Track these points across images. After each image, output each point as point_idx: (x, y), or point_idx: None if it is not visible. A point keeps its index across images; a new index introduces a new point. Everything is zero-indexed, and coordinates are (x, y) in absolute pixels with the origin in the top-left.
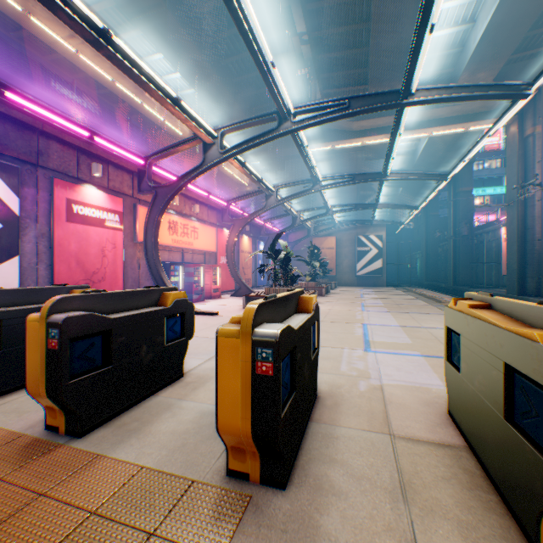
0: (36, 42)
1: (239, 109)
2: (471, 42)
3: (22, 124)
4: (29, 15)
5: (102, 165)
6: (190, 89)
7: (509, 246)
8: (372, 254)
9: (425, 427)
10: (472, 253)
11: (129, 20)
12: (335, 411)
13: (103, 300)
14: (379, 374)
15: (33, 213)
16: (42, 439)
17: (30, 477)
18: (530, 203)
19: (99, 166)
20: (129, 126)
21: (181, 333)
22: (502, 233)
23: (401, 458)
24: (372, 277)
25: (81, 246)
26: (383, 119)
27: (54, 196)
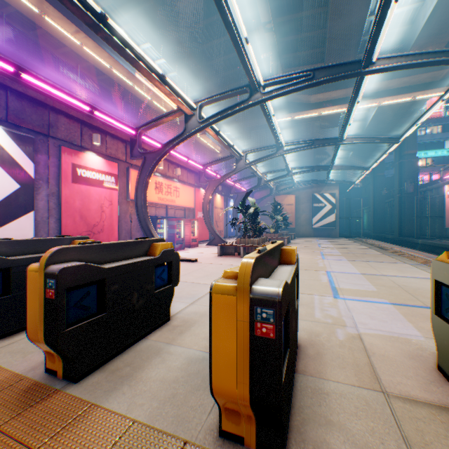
0: (49, 39)
1: (213, 88)
2: (420, 19)
3: (36, 101)
4: (43, 16)
5: (100, 135)
6: (172, 72)
7: None
8: (327, 209)
9: (418, 384)
10: (416, 208)
11: (123, 16)
12: (319, 362)
13: (98, 251)
14: (354, 322)
15: (45, 175)
16: (41, 384)
17: (25, 427)
18: None
19: (98, 136)
20: (123, 103)
21: (168, 280)
22: (446, 190)
23: (404, 424)
24: (326, 229)
25: (83, 203)
26: (337, 91)
27: (62, 161)
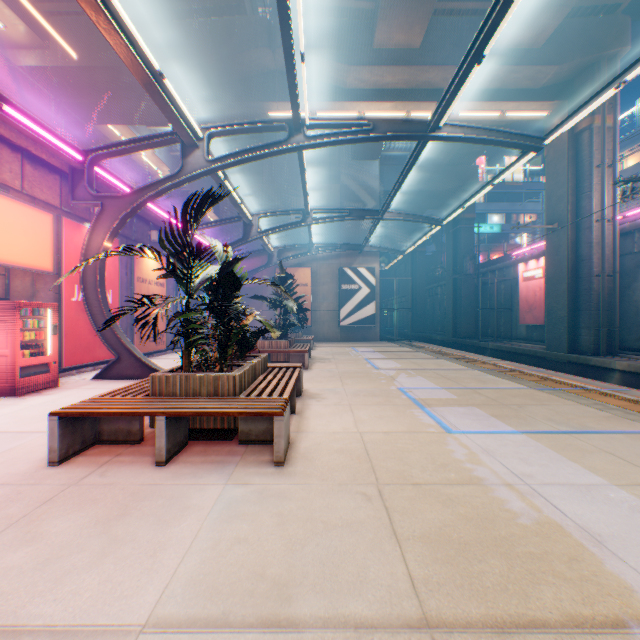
0: None
1: None
2: None
3: None
4: None
5: None
6: None
7: (553, 285)
8: (363, 294)
9: None
10: (477, 296)
11: None
12: None
13: None
14: None
15: None
16: None
17: None
18: (587, 223)
19: None
20: None
21: None
22: (521, 271)
23: None
24: (361, 328)
25: None
26: (396, 70)
27: None
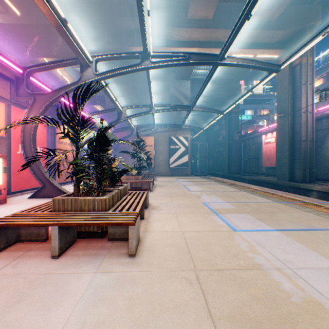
0: None
1: None
2: None
3: None
4: None
5: None
6: None
7: (281, 146)
8: (181, 151)
9: None
10: (241, 152)
11: None
12: None
13: None
14: None
15: None
16: None
17: None
18: (299, 114)
19: None
20: None
21: None
22: (263, 139)
23: None
24: (180, 169)
25: None
26: (200, 30)
27: None
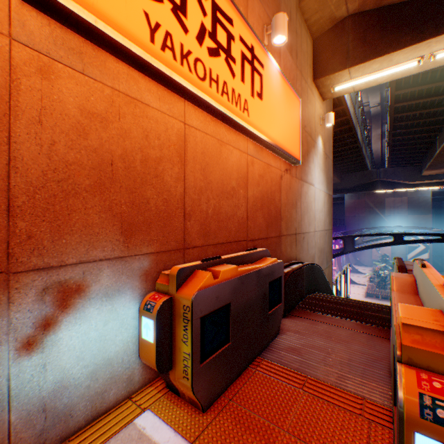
0: None
1: (337, 179)
2: None
3: None
4: None
5: None
6: None
7: None
8: (420, 249)
9: None
10: None
11: None
12: None
13: None
14: None
15: None
16: None
17: None
18: None
19: None
20: None
21: None
22: None
23: None
24: None
25: None
26: (432, 180)
27: None
